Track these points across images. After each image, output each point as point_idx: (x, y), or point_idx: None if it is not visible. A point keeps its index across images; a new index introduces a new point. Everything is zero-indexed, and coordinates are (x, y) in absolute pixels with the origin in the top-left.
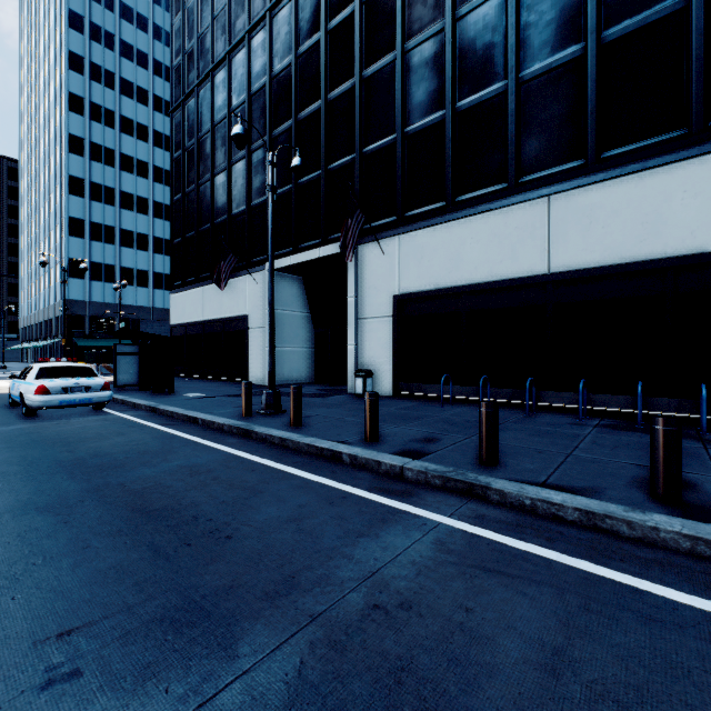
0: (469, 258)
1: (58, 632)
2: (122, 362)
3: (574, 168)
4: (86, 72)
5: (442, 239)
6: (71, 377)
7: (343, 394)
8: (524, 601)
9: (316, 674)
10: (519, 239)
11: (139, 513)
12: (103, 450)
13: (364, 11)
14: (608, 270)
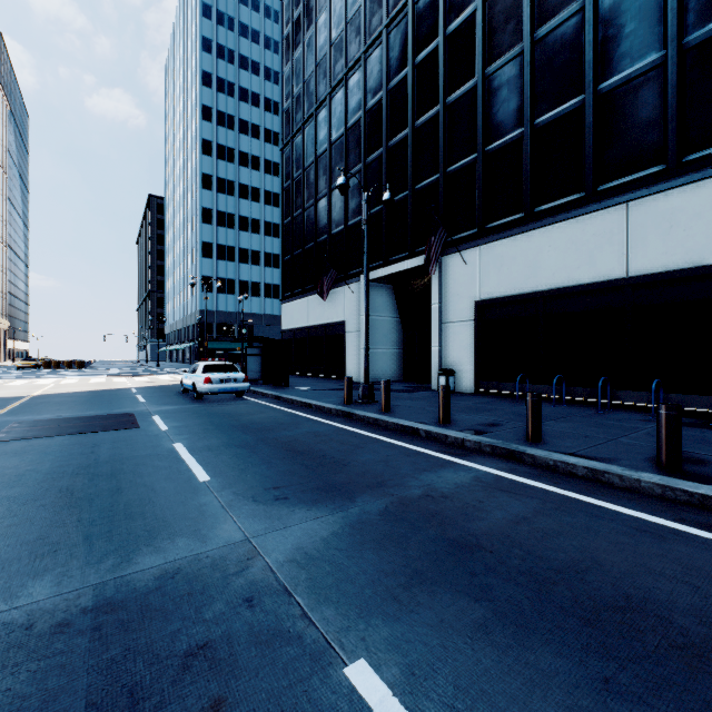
0: (547, 265)
1: (273, 487)
2: (250, 361)
3: (654, 173)
4: (213, 120)
5: (521, 248)
6: (223, 372)
7: (428, 391)
8: (518, 502)
9: (393, 510)
10: (596, 245)
11: (291, 452)
12: (256, 421)
13: (448, 44)
14: (689, 272)
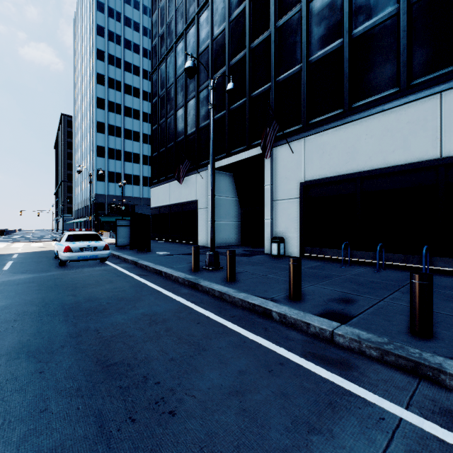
0: (364, 150)
1: None
2: (120, 231)
3: None
4: (105, 60)
5: (340, 137)
6: (86, 241)
7: (262, 255)
8: None
9: None
10: (411, 131)
11: (100, 367)
12: (95, 295)
13: None
14: None
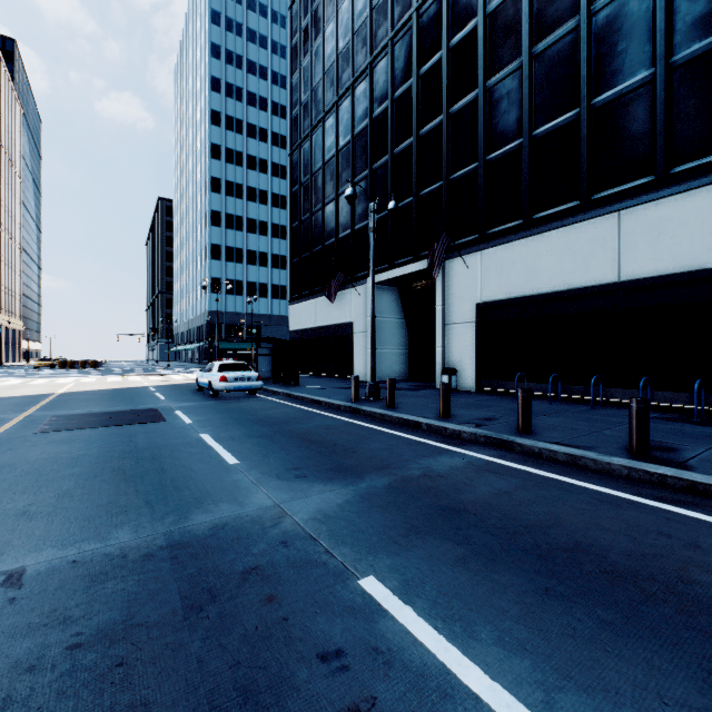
0: (544, 269)
1: (293, 468)
2: (261, 361)
3: (644, 184)
4: (222, 124)
5: (520, 253)
6: (237, 371)
7: (432, 389)
8: (503, 481)
9: (396, 485)
10: (590, 251)
11: (306, 441)
12: (271, 416)
13: (451, 57)
14: (675, 277)
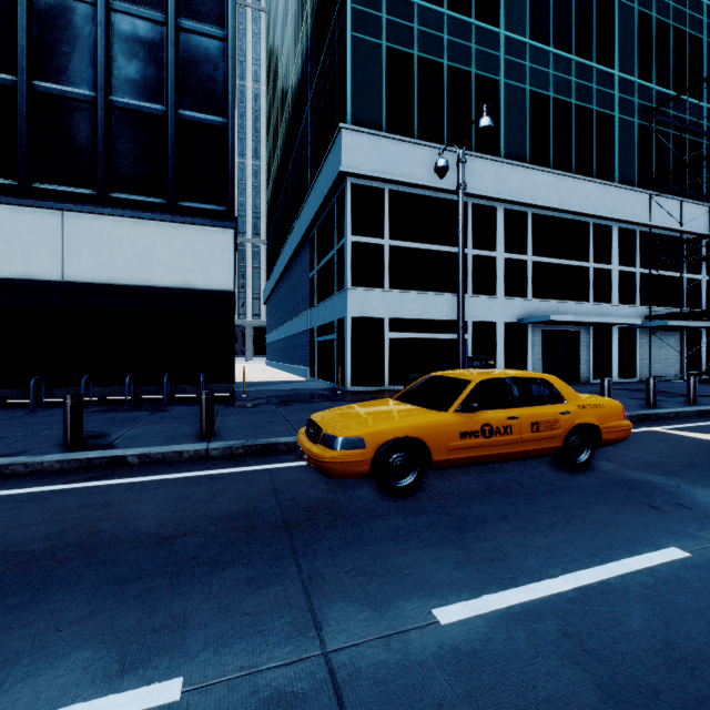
0: None
1: None
2: None
3: (88, 195)
4: None
5: None
6: None
7: None
8: None
9: None
10: (32, 242)
11: None
12: None
13: None
14: (114, 288)
